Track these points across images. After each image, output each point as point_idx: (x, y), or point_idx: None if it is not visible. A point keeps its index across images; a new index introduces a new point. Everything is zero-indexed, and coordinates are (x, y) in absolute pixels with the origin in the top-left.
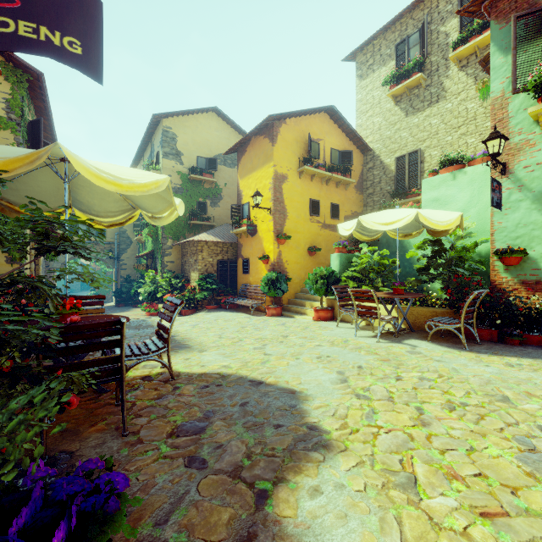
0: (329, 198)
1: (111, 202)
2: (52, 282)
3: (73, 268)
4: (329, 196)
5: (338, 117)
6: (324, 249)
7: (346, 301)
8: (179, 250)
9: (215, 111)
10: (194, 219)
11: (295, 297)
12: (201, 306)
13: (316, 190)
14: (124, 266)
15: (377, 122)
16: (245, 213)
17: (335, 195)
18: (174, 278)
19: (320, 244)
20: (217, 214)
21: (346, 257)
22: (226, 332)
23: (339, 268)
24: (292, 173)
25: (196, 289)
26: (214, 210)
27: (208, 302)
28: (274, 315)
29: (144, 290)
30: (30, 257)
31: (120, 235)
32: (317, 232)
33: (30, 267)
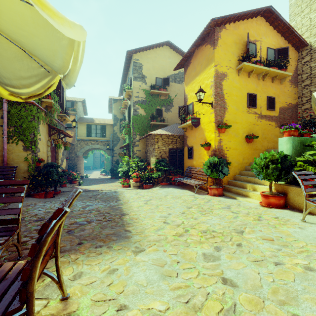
0: (265, 92)
1: (14, 61)
2: (80, 163)
3: (97, 156)
4: (265, 90)
5: (274, 17)
6: (260, 137)
7: (314, 190)
8: (144, 142)
9: (168, 44)
10: (153, 121)
11: (234, 179)
12: (157, 182)
13: (253, 85)
14: (115, 154)
15: (315, 16)
16: (189, 112)
17: (271, 89)
18: (140, 161)
19: (257, 132)
20: (169, 117)
21: (299, 140)
22: (172, 213)
23: (290, 151)
24: (231, 71)
25: (154, 169)
26: (167, 114)
27: (162, 179)
28: (216, 195)
29: (121, 170)
30: (47, 147)
31: (113, 135)
32: (253, 122)
33: (47, 153)
